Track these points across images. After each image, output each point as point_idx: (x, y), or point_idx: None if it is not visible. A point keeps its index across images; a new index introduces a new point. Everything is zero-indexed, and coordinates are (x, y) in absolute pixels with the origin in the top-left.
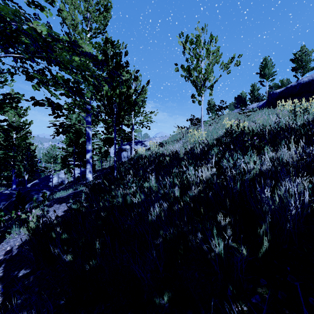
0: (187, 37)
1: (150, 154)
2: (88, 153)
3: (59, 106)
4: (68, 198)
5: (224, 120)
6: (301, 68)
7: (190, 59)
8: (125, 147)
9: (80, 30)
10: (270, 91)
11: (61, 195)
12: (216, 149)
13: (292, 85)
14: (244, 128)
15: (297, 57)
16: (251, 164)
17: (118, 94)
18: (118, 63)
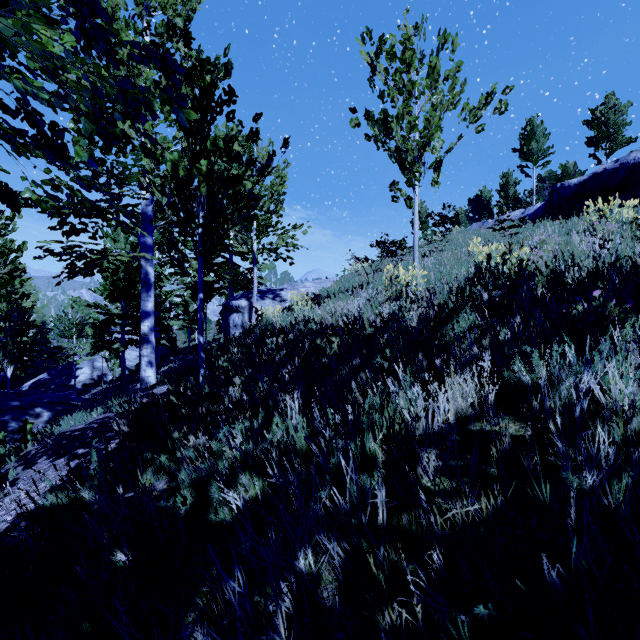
0: (382, 40)
1: (293, 324)
2: (144, 319)
3: (9, 194)
4: (81, 439)
5: (472, 243)
6: (607, 141)
7: (388, 93)
8: (237, 303)
9: (123, 25)
10: (540, 187)
11: (72, 424)
12: (465, 319)
13: (607, 169)
14: (521, 263)
15: (598, 116)
16: (614, 382)
17: (206, 173)
18: (206, 89)
